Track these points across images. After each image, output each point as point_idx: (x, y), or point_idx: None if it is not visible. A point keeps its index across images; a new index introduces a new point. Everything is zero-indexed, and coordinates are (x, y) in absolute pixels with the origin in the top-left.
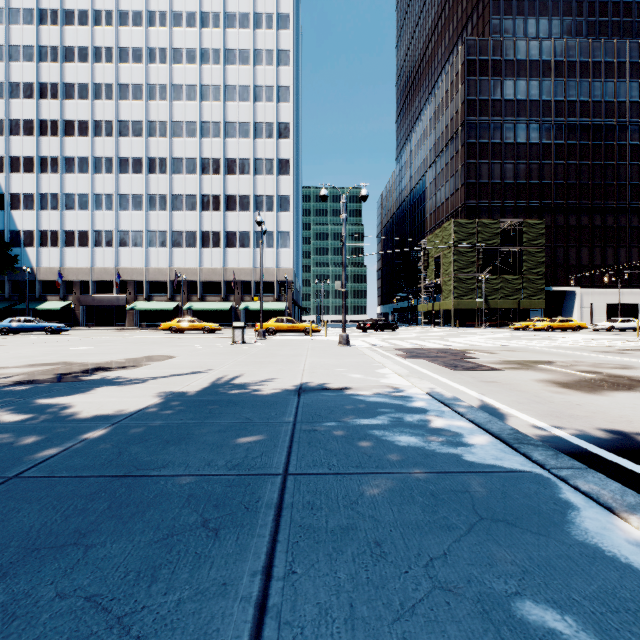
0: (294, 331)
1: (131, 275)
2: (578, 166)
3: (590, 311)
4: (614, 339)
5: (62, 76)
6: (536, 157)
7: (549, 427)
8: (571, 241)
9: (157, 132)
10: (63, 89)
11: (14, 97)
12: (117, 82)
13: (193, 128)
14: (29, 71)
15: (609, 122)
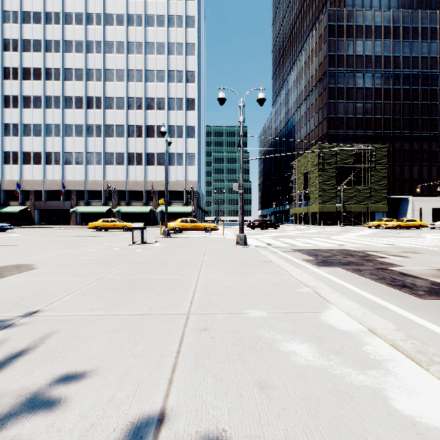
0: (196, 229)
1: (74, 186)
2: (410, 105)
3: (419, 213)
4: None
5: (21, 34)
6: (379, 98)
7: None
8: (405, 161)
9: (94, 77)
10: (22, 44)
11: None
12: (63, 39)
13: (121, 74)
14: None
15: (433, 72)
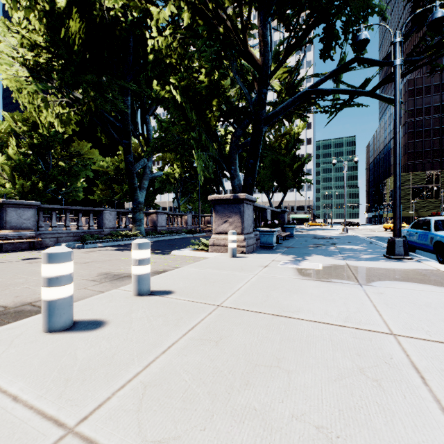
0: (317, 225)
1: None
2: None
3: None
4: None
5: None
6: None
7: None
8: None
9: None
10: None
11: None
12: None
13: None
14: None
15: None
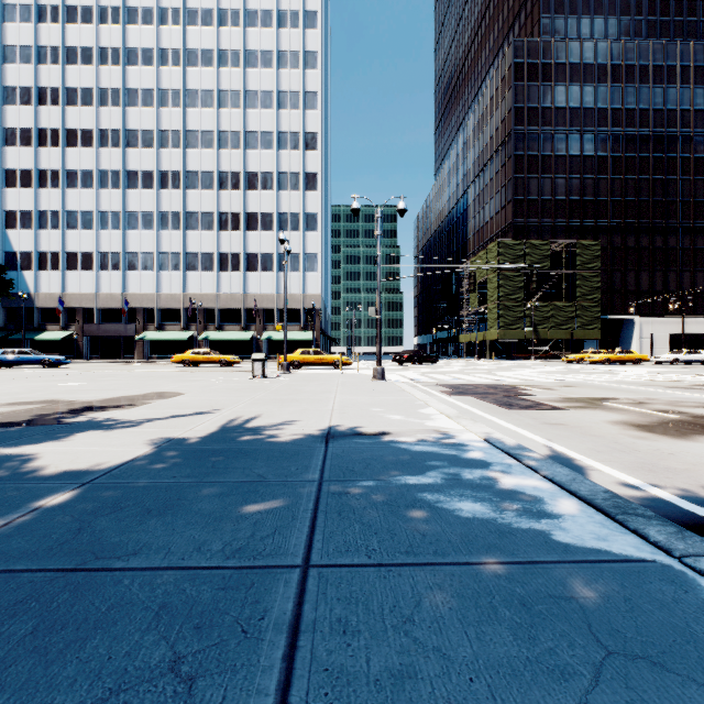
0: (322, 364)
1: (140, 302)
2: (637, 181)
3: (650, 342)
4: (682, 373)
5: (63, 80)
6: (591, 171)
7: (645, 485)
8: (629, 264)
9: (169, 142)
10: (64, 94)
11: (10, 103)
12: (125, 87)
13: (210, 138)
14: (26, 74)
15: (671, 132)
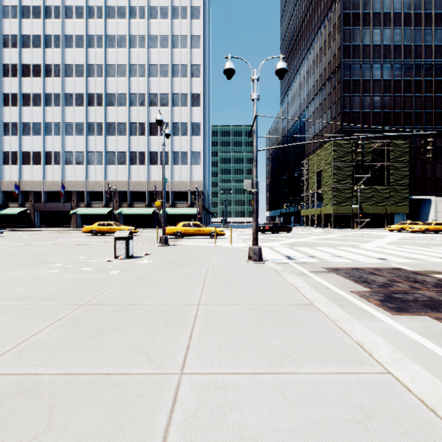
0: (200, 234)
1: (74, 187)
2: (433, 98)
3: None
4: None
5: (20, 29)
6: (399, 91)
7: None
8: None
9: (95, 73)
10: (21, 40)
11: None
12: (63, 34)
13: (123, 69)
14: None
15: None
